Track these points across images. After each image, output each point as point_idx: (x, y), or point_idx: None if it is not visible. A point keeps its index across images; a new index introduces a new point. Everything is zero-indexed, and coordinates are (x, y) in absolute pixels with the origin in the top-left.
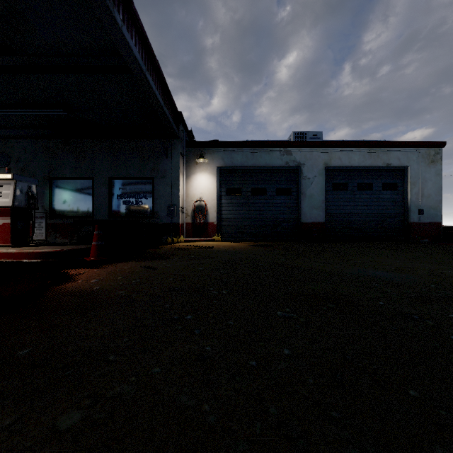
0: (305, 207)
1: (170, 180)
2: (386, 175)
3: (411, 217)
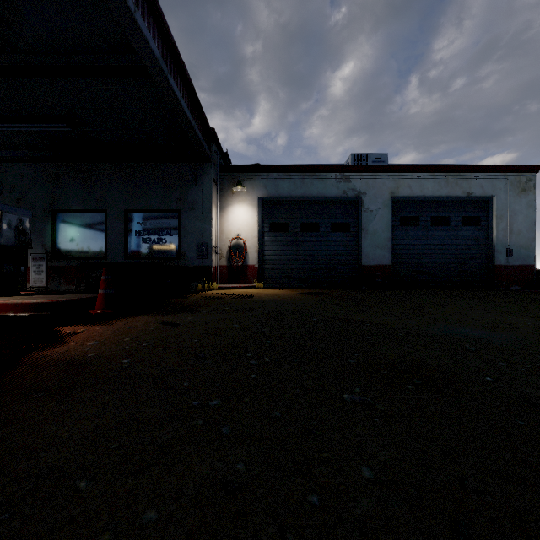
0: (367, 246)
1: (201, 213)
2: (466, 207)
3: (497, 259)
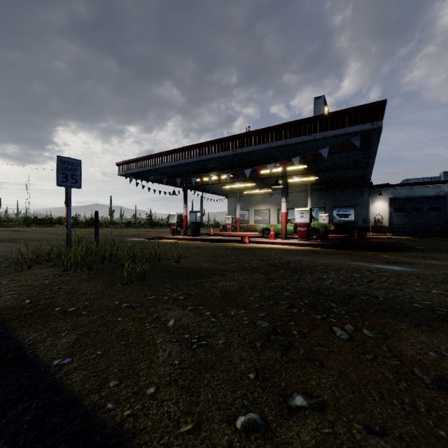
0: None
1: (364, 207)
2: None
3: None
